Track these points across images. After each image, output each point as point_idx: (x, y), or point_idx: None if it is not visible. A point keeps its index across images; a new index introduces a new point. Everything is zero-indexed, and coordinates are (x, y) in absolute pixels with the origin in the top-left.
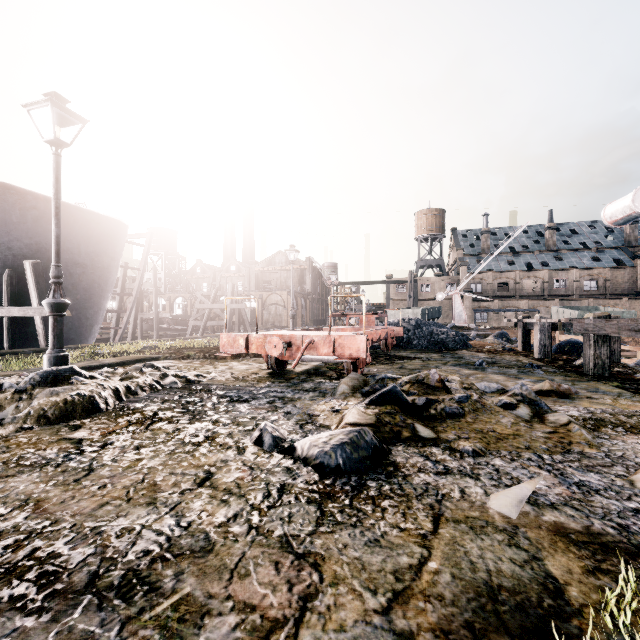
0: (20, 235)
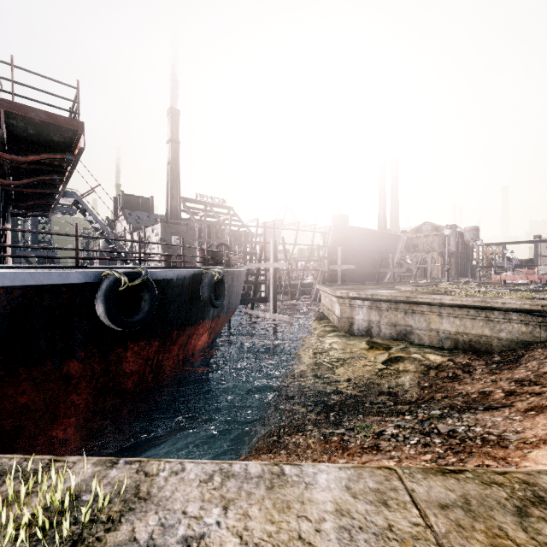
0: (383, 246)
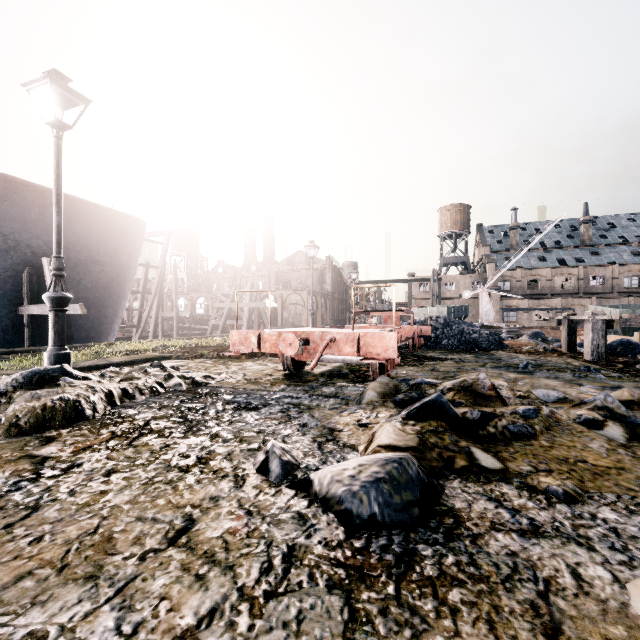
0: (39, 233)
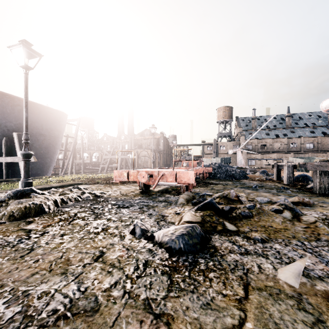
0: (11, 119)
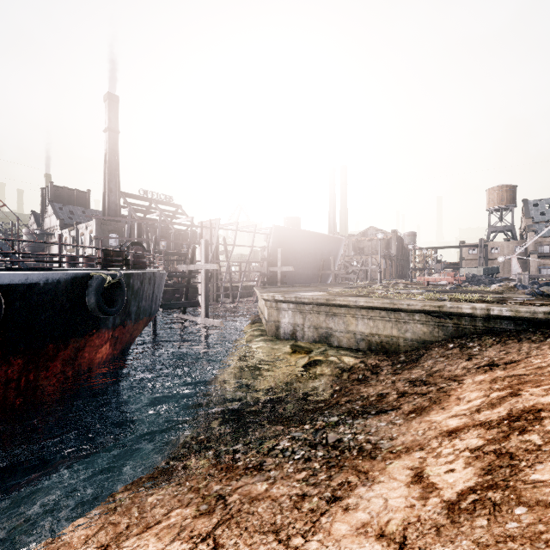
0: (326, 248)
